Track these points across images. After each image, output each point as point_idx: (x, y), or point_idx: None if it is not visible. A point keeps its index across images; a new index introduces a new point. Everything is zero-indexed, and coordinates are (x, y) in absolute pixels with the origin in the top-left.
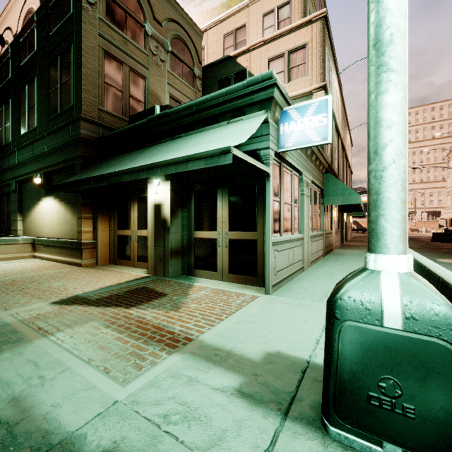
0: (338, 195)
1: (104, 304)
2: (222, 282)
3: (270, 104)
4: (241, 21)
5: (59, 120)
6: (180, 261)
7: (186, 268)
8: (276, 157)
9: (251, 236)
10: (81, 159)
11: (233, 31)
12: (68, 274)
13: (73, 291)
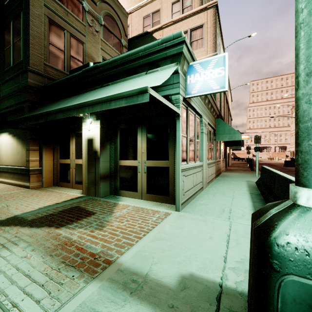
0: (226, 134)
1: (37, 224)
2: (141, 200)
3: (180, 58)
4: (156, 7)
5: (12, 72)
6: (108, 184)
7: (113, 189)
8: (184, 102)
9: (164, 164)
10: (29, 103)
11: (150, 14)
12: (16, 195)
13: (13, 211)
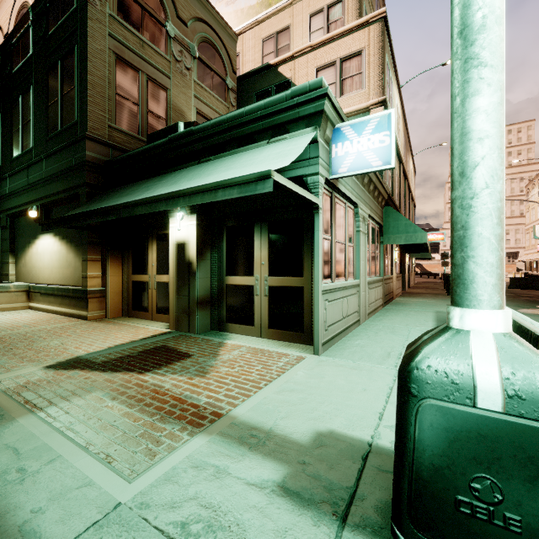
0: (400, 232)
1: (112, 368)
2: (260, 339)
3: (320, 119)
4: (284, 22)
5: (60, 139)
6: (209, 313)
7: (216, 321)
8: (327, 186)
9: (295, 283)
10: (87, 188)
11: (274, 34)
12: (70, 329)
13: (73, 351)
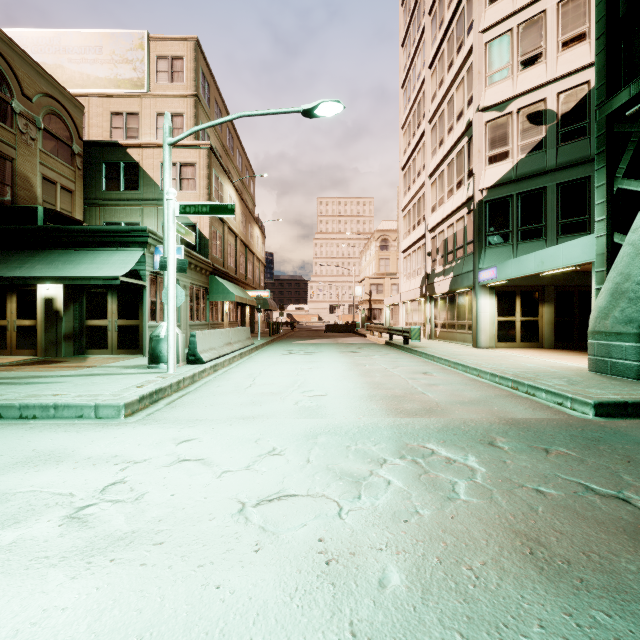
0: (220, 293)
1: (22, 365)
2: (112, 355)
3: (146, 245)
4: (133, 108)
5: None
6: (72, 344)
7: (78, 349)
8: (153, 273)
9: (135, 323)
10: None
11: (123, 113)
12: None
13: None
